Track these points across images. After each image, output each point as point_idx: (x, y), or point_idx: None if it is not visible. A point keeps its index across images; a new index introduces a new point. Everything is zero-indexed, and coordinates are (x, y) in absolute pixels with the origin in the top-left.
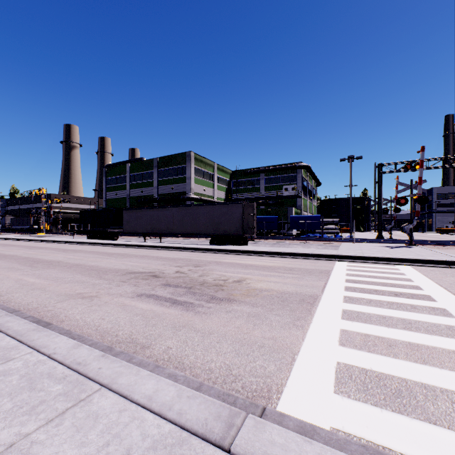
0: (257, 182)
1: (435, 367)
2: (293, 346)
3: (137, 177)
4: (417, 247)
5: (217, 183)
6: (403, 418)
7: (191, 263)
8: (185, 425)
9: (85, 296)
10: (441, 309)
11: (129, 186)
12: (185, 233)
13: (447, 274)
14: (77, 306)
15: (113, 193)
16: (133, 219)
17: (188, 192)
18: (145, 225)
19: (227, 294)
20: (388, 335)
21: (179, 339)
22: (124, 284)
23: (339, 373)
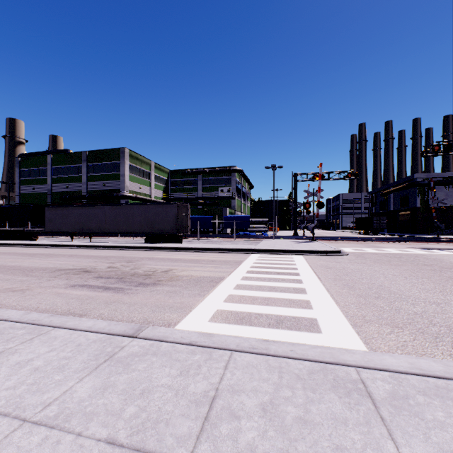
0: (194, 182)
1: (271, 306)
2: (193, 305)
3: (61, 170)
4: (317, 241)
5: (155, 182)
6: (238, 326)
7: (124, 259)
8: (113, 333)
9: (15, 289)
10: (298, 280)
11: (50, 180)
12: (118, 232)
13: (321, 259)
14: (10, 297)
15: (29, 187)
16: (57, 217)
17: (123, 189)
18: (72, 223)
19: (154, 280)
20: (256, 295)
21: (110, 309)
22: (55, 279)
23: (215, 314)
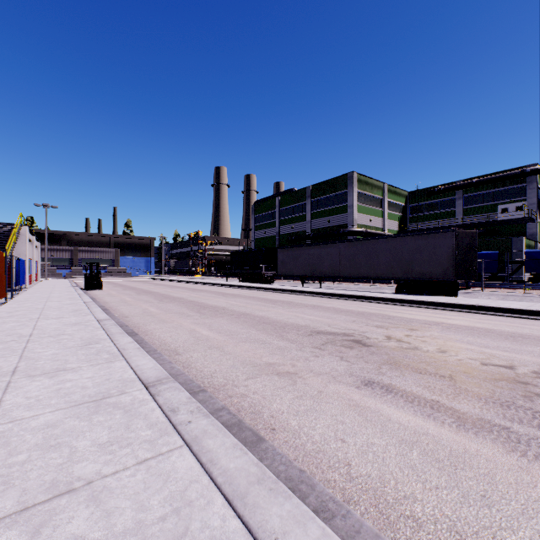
0: (449, 204)
1: None
2: None
3: (287, 211)
4: None
5: (388, 211)
6: None
7: (396, 322)
8: None
9: (279, 370)
10: None
11: (278, 223)
12: (356, 277)
13: None
14: (279, 392)
15: (261, 232)
16: (288, 259)
17: (350, 224)
18: (303, 266)
19: None
20: None
21: None
22: (322, 354)
23: None
